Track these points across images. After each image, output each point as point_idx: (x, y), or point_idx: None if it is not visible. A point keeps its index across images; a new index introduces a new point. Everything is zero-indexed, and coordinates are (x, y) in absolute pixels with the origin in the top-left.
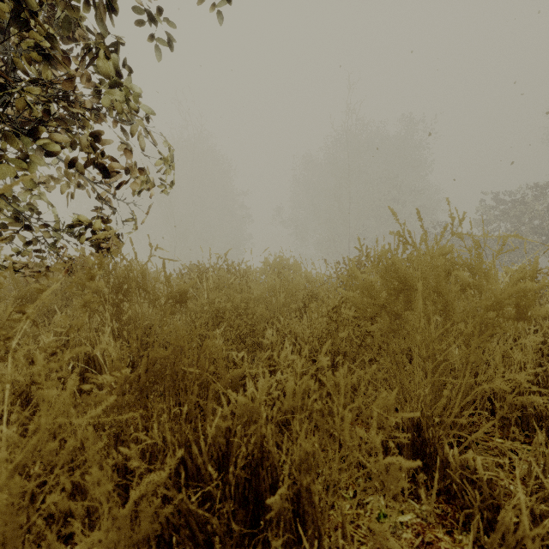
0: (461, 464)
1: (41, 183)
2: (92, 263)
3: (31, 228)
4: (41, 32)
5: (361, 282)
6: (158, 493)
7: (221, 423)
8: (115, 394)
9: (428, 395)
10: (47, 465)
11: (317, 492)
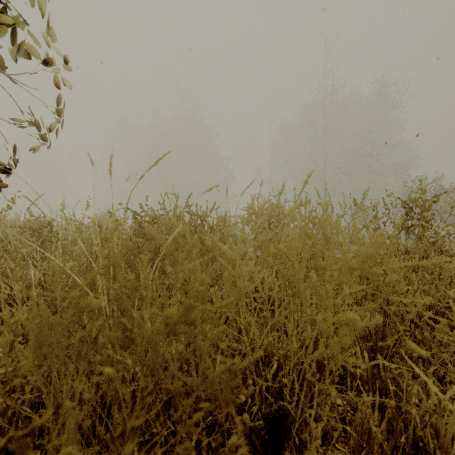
0: None
1: None
2: None
3: None
4: None
5: None
6: None
7: None
8: None
9: None
10: None
11: None
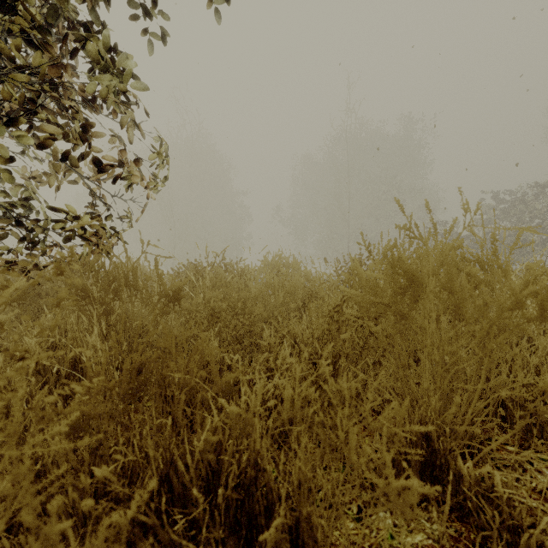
0: (476, 479)
1: (32, 178)
2: (60, 256)
3: (20, 225)
4: (25, 15)
5: (365, 280)
6: (135, 520)
7: (210, 436)
8: (91, 404)
9: (438, 401)
10: (16, 483)
11: (319, 527)
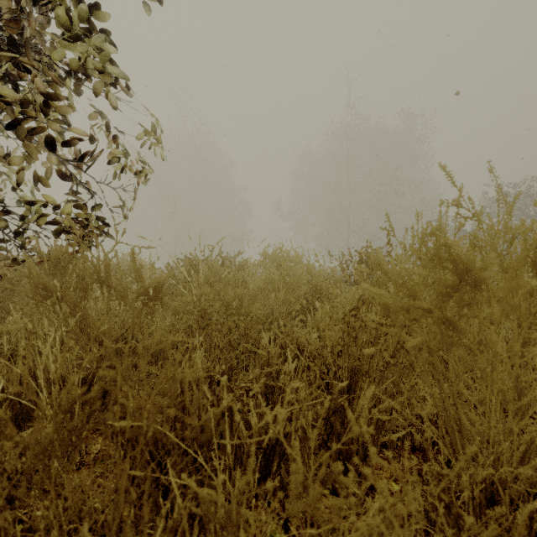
0: None
1: None
2: None
3: None
4: None
5: (396, 276)
6: None
7: None
8: None
9: (507, 449)
10: None
11: None
